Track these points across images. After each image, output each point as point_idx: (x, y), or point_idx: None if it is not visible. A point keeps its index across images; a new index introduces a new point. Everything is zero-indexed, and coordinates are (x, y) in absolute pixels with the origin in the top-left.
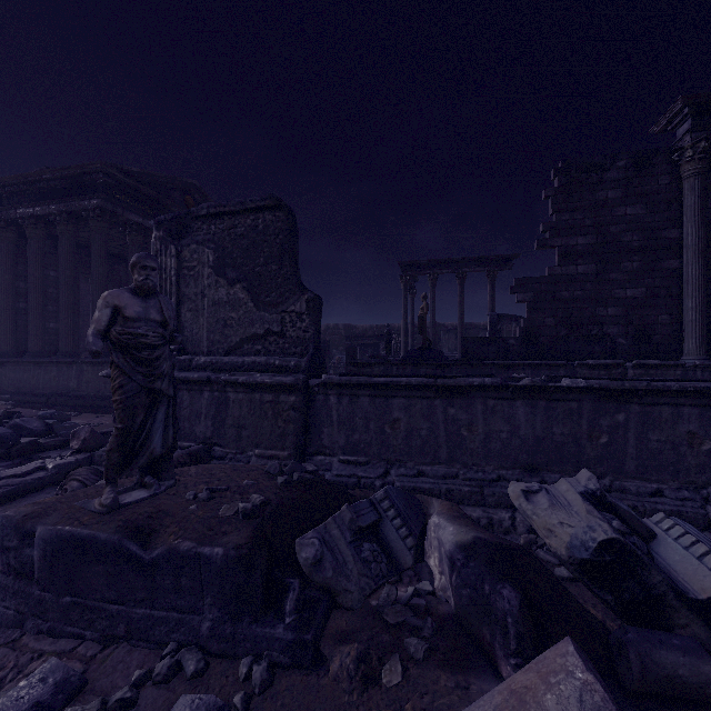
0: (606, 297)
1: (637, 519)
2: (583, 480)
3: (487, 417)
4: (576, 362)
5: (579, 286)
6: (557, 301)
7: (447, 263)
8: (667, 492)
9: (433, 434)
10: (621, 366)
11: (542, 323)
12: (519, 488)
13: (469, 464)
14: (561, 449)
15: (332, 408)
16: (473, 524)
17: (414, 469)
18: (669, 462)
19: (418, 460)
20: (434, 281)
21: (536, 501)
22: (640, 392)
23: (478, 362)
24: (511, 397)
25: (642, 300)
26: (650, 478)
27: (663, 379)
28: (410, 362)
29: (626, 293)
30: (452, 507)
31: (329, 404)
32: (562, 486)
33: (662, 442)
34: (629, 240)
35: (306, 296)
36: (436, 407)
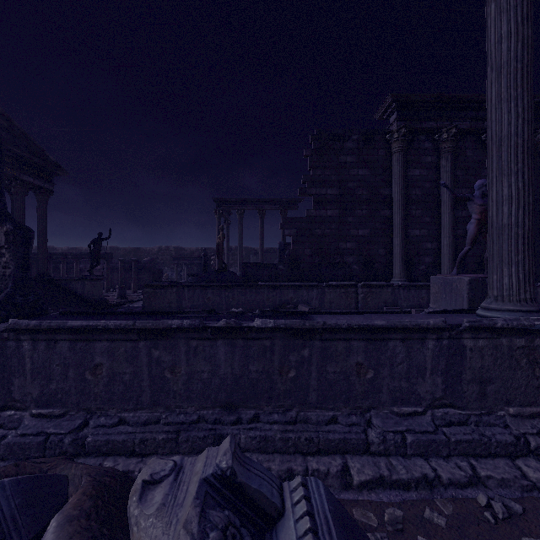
0: (345, 234)
1: (266, 497)
2: (220, 454)
3: (190, 357)
4: (324, 283)
5: (328, 225)
6: (313, 236)
7: (251, 202)
8: (340, 419)
9: (137, 378)
10: (354, 286)
11: (303, 253)
12: (142, 477)
13: (172, 407)
14: (256, 385)
15: (26, 355)
16: (86, 531)
17: (116, 417)
18: (342, 391)
19: (120, 407)
20: (242, 215)
21: (149, 499)
22: (319, 330)
23: (254, 284)
24: (212, 337)
25: (368, 238)
26: (328, 406)
27: (349, 311)
28: (199, 284)
29: (358, 232)
30: (85, 496)
31: (22, 351)
32: (199, 462)
33: (338, 373)
34: (360, 194)
35: (4, 227)
36: (140, 349)
